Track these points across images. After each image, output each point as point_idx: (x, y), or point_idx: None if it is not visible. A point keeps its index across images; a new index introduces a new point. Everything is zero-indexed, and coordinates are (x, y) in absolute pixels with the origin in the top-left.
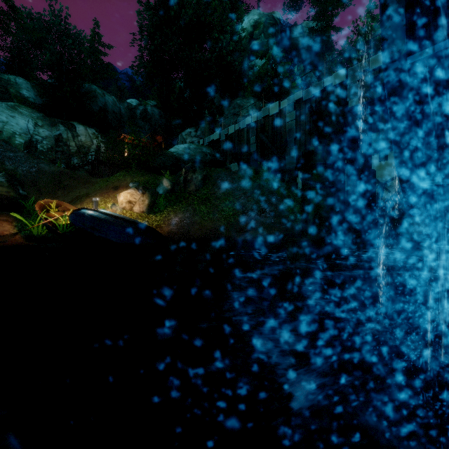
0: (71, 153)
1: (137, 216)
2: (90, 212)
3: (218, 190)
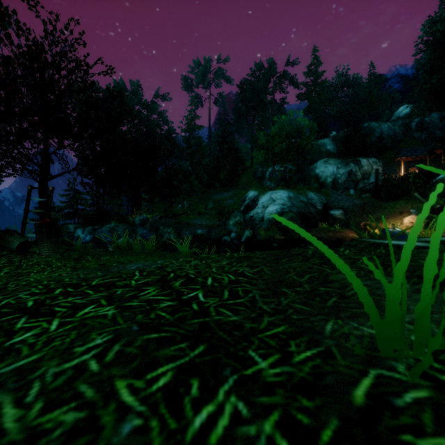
0: (358, 180)
1: None
2: (390, 230)
3: None
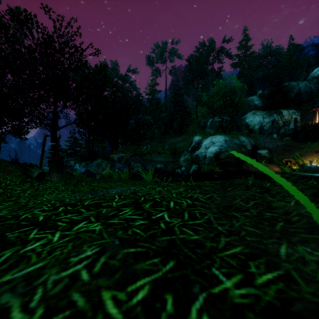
0: (280, 127)
1: None
2: (308, 165)
3: None
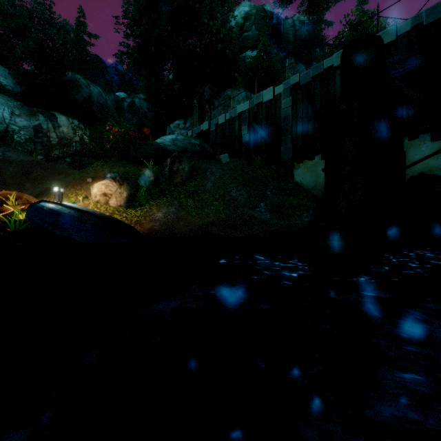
0: (52, 144)
1: (113, 211)
2: (50, 206)
3: (207, 183)
